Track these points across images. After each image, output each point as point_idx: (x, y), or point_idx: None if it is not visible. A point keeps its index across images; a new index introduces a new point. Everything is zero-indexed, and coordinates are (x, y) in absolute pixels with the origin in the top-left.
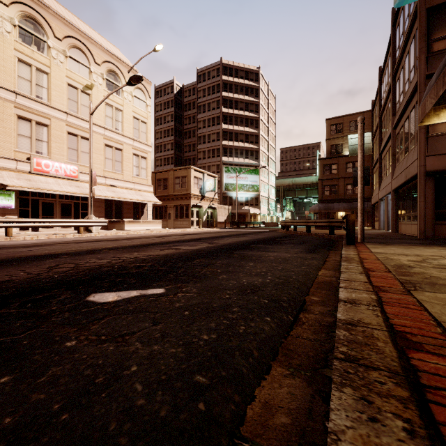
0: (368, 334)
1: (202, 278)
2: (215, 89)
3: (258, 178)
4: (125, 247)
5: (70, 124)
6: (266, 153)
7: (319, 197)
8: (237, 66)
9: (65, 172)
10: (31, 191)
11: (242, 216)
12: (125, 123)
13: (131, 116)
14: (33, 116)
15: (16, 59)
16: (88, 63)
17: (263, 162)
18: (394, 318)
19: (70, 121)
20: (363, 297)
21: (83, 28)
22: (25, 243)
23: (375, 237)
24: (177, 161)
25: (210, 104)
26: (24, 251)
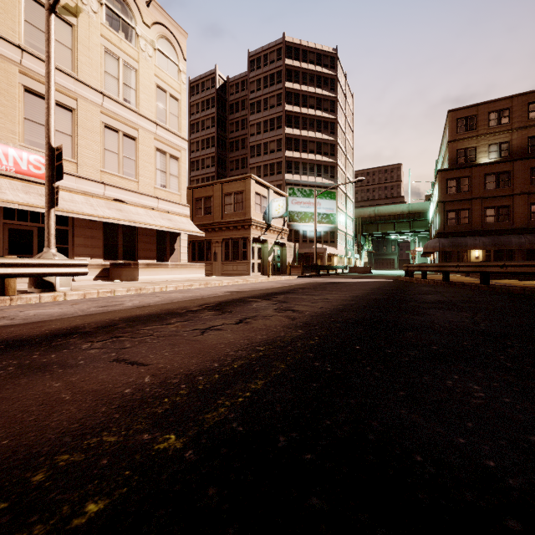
0: None
1: None
2: (275, 79)
3: (334, 204)
4: None
5: (30, 72)
6: (344, 171)
7: (439, 228)
8: (306, 46)
9: (17, 165)
10: None
11: (311, 258)
12: (142, 93)
13: (152, 83)
14: None
15: None
16: None
17: (340, 182)
18: None
19: (30, 67)
20: None
21: None
22: None
23: None
24: None
25: (268, 100)
26: None
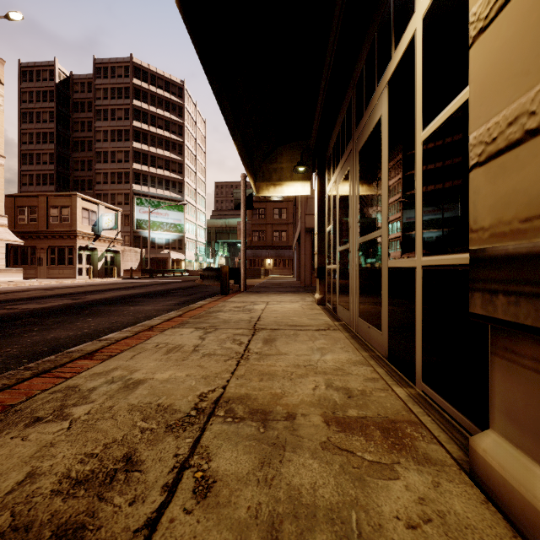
0: (69, 356)
1: (1, 337)
2: (123, 93)
3: (182, 215)
4: None
5: None
6: (193, 187)
7: (248, 243)
8: (155, 72)
9: None
10: None
11: (162, 262)
12: None
13: None
14: None
15: None
16: None
17: (189, 196)
18: (112, 345)
19: None
20: (121, 336)
21: None
22: None
23: (267, 287)
24: (61, 181)
25: (115, 111)
26: None
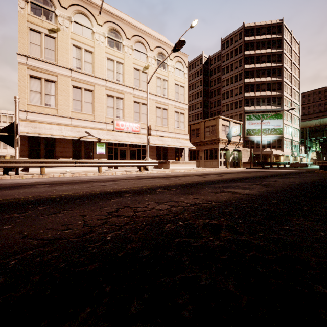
0: None
1: None
2: (237, 51)
3: (280, 121)
4: (176, 185)
5: (135, 95)
6: (289, 98)
7: None
8: (259, 25)
9: (132, 128)
10: (113, 143)
11: (264, 157)
12: (169, 89)
13: (173, 84)
14: (115, 93)
15: (106, 58)
16: (146, 50)
17: (285, 106)
18: None
19: (135, 93)
20: None
21: (142, 28)
22: (106, 178)
23: None
24: (204, 115)
25: (233, 64)
26: (101, 186)
